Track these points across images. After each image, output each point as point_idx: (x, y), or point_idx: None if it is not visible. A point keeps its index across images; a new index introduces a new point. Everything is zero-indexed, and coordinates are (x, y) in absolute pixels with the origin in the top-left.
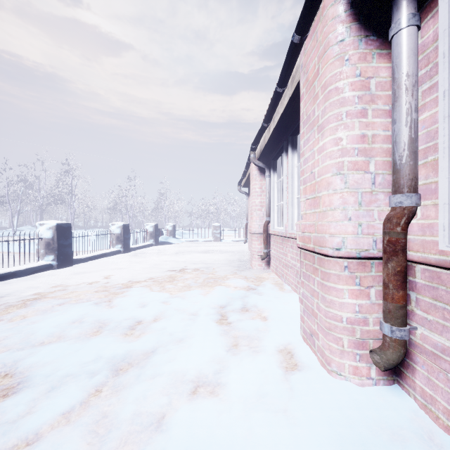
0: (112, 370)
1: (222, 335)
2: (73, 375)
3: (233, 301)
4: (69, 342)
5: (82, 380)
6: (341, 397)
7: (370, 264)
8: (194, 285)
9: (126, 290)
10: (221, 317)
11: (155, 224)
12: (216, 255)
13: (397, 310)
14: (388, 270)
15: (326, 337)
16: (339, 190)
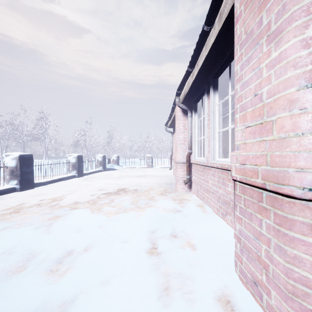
0: None
1: (152, 273)
2: None
3: (163, 225)
4: None
5: None
6: None
7: None
8: (129, 208)
9: (69, 212)
10: (151, 245)
11: (103, 155)
12: (149, 179)
13: None
14: None
15: (287, 302)
16: (311, 108)
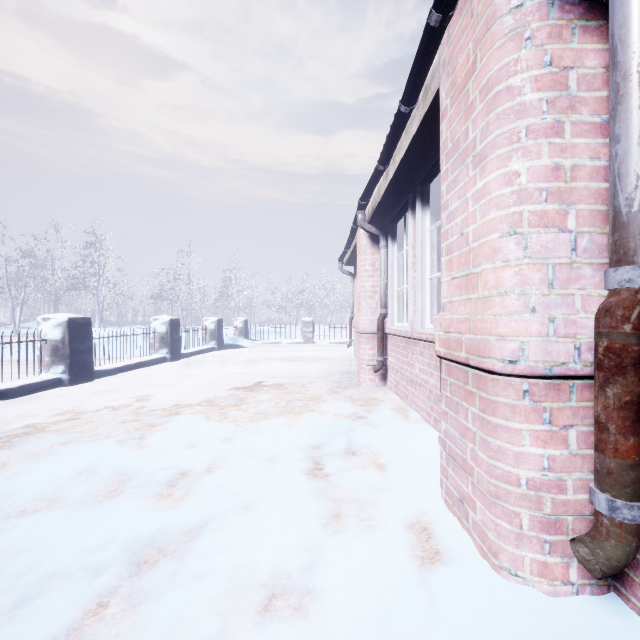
0: (130, 565)
1: (315, 498)
2: (63, 573)
3: (333, 438)
4: (66, 511)
5: (77, 585)
6: (522, 621)
7: (569, 388)
8: (273, 412)
9: (168, 419)
10: (313, 465)
11: (217, 319)
12: (307, 364)
13: (625, 471)
14: (607, 399)
15: (490, 509)
16: (513, 260)
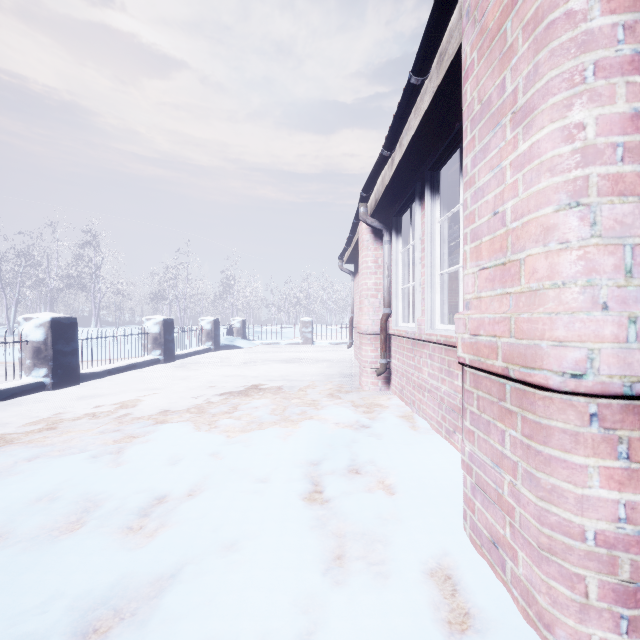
0: (74, 635)
1: (313, 532)
2: None
3: (334, 452)
4: (10, 552)
5: None
6: None
7: None
8: (268, 420)
9: (152, 429)
10: (311, 487)
11: (214, 319)
12: (306, 366)
13: None
14: None
15: (541, 565)
16: (575, 241)
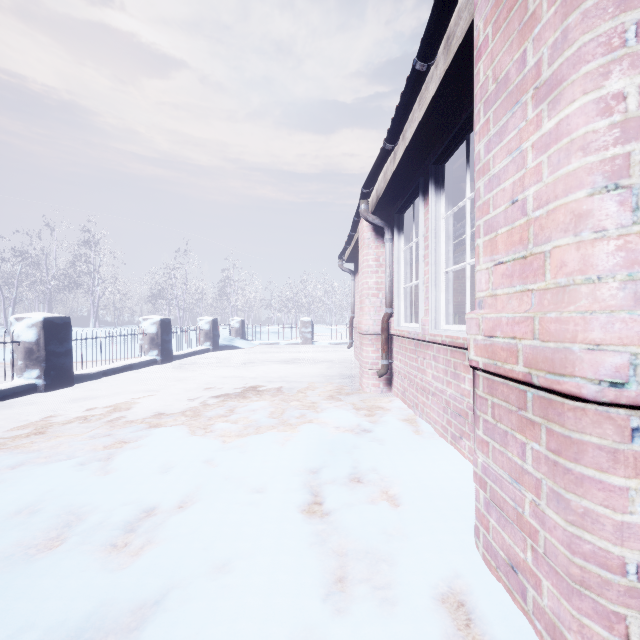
0: None
1: (313, 550)
2: None
3: (334, 459)
4: None
5: None
6: None
7: None
8: (265, 424)
9: (145, 433)
10: (310, 498)
11: (212, 319)
12: (306, 367)
13: None
14: None
15: (571, 599)
16: (614, 229)
